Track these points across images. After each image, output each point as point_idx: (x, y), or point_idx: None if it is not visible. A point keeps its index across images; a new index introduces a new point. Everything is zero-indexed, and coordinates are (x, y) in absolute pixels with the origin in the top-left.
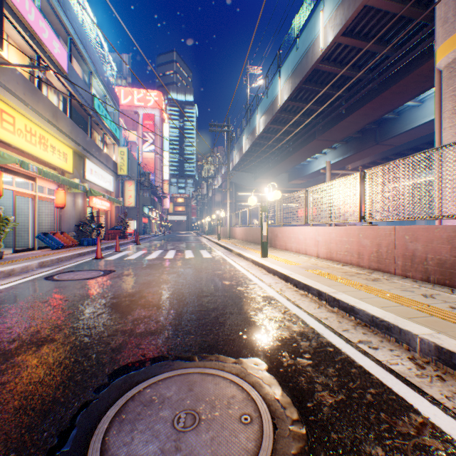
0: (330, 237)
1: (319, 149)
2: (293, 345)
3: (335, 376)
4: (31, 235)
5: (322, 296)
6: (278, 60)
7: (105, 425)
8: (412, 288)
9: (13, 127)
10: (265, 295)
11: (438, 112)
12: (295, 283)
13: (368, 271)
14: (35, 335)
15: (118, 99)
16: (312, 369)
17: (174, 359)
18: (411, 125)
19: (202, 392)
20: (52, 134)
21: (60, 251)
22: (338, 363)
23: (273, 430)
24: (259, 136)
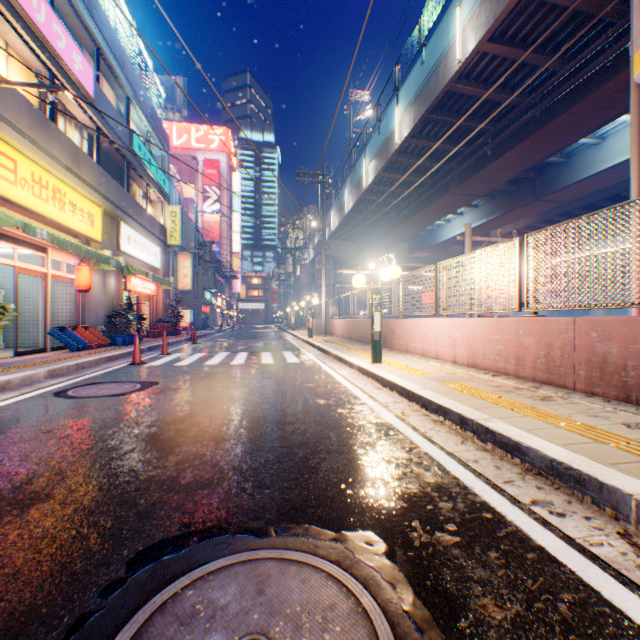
0: (473, 334)
1: (453, 207)
2: (428, 509)
3: (501, 567)
4: (41, 330)
5: (467, 425)
6: (394, 80)
7: None
8: (604, 412)
9: (14, 175)
10: (379, 421)
11: (636, 147)
12: (424, 404)
13: (532, 384)
14: (22, 489)
15: (168, 137)
16: (461, 553)
17: (236, 532)
18: (587, 172)
19: (280, 596)
20: (71, 186)
21: (83, 354)
22: (504, 542)
23: None
24: (368, 189)
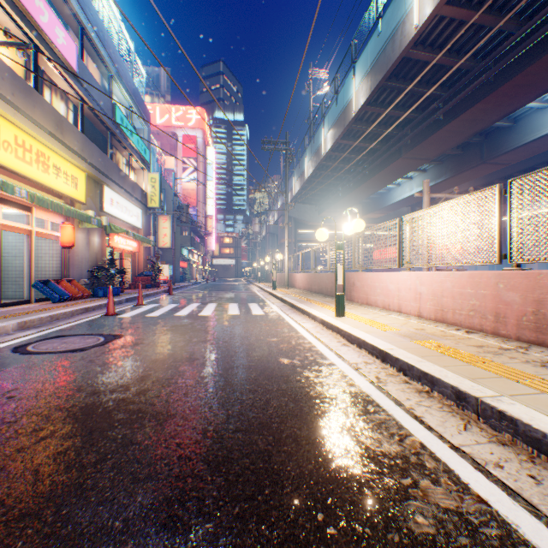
0: (441, 288)
1: (405, 171)
2: None
3: None
4: (26, 283)
5: (467, 403)
6: (352, 53)
7: None
8: None
9: None
10: (353, 391)
11: None
12: (401, 368)
13: (518, 344)
14: None
15: (148, 112)
16: None
17: None
18: (534, 135)
19: None
20: (55, 151)
21: (62, 305)
22: None
23: None
24: (326, 156)
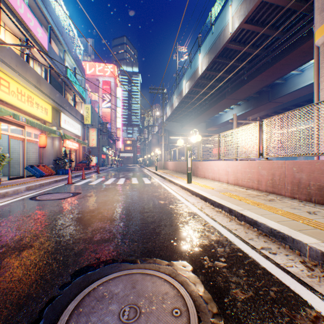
0: (237, 169)
1: (228, 105)
2: (212, 251)
3: (245, 276)
4: (22, 167)
5: (232, 213)
6: (198, 42)
7: (66, 317)
8: (299, 206)
9: (8, 89)
10: (190, 211)
11: (316, 77)
12: (212, 203)
13: (265, 193)
14: (18, 242)
15: (84, 70)
16: (227, 270)
17: (121, 262)
18: (294, 88)
19: (142, 289)
20: (36, 94)
21: (42, 179)
22: (247, 266)
23: (198, 322)
24: (185, 96)
